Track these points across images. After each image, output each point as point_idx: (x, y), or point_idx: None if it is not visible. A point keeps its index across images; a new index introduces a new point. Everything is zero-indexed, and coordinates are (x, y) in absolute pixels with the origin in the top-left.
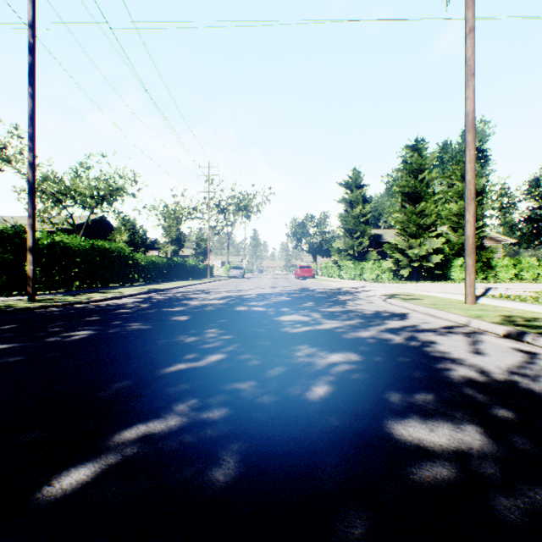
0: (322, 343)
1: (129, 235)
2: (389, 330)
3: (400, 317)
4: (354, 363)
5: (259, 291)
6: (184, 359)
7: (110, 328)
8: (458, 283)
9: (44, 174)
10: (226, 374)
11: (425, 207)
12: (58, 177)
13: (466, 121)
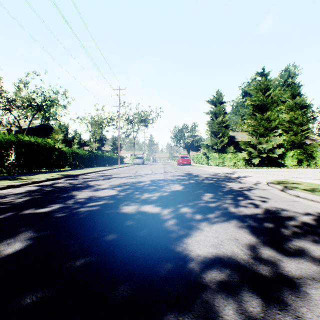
0: None
1: (63, 135)
2: None
3: None
4: None
5: (153, 177)
6: None
7: None
8: (296, 168)
9: None
10: None
11: (270, 115)
12: (4, 90)
13: None
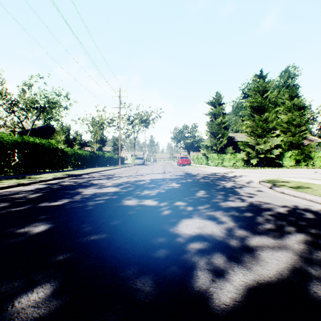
0: None
1: (65, 136)
2: None
3: None
4: None
5: (153, 176)
6: None
7: None
8: (293, 169)
9: None
10: None
11: (268, 116)
12: (8, 93)
13: None
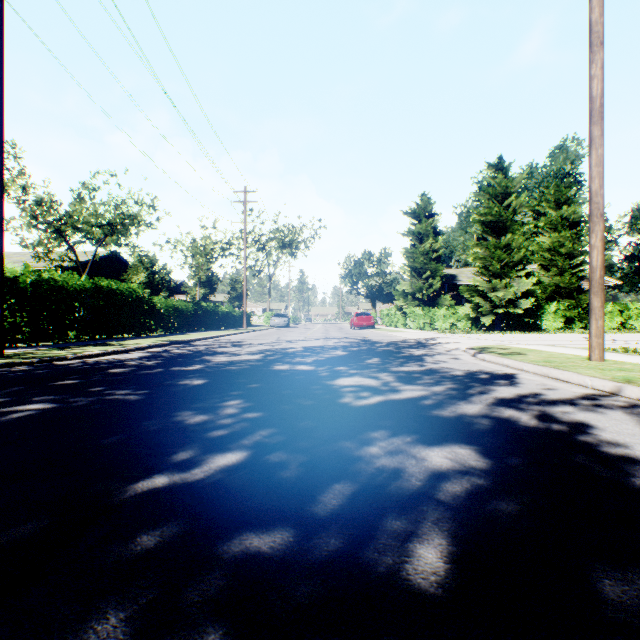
0: (407, 427)
1: (147, 275)
2: (503, 402)
3: (507, 380)
4: (477, 473)
5: (306, 344)
6: (169, 463)
7: (80, 398)
8: (554, 333)
9: (37, 196)
10: (238, 504)
11: (512, 240)
12: (55, 201)
13: (591, 109)
